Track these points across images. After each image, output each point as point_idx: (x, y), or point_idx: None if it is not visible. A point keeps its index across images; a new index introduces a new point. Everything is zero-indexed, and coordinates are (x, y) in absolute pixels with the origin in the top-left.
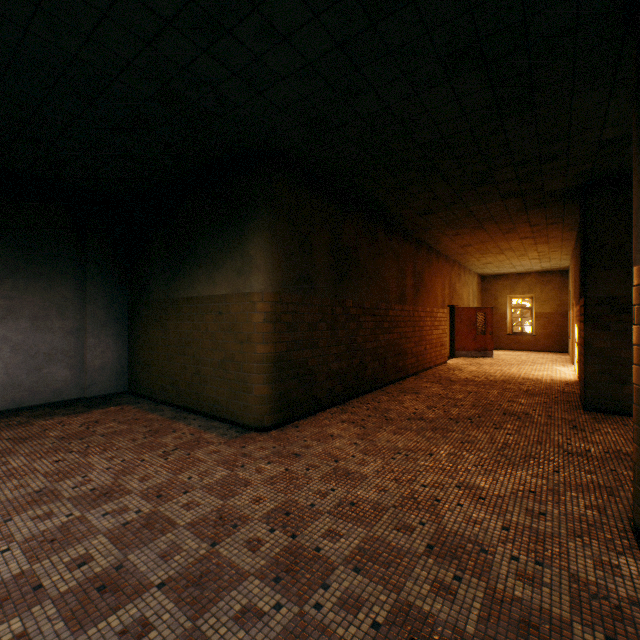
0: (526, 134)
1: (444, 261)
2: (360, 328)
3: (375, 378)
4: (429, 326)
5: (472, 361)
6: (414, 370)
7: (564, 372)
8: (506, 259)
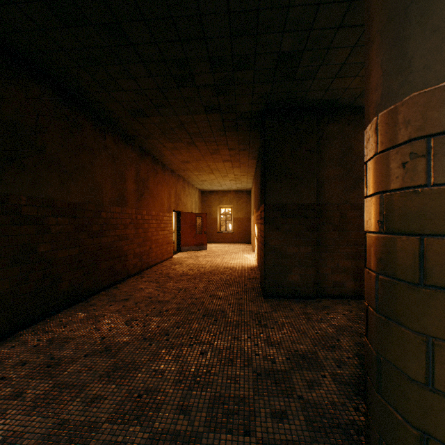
0: (218, 4)
1: (171, 174)
2: (47, 233)
3: (78, 289)
4: (155, 228)
5: (193, 254)
6: (138, 269)
7: (250, 259)
8: (216, 178)
